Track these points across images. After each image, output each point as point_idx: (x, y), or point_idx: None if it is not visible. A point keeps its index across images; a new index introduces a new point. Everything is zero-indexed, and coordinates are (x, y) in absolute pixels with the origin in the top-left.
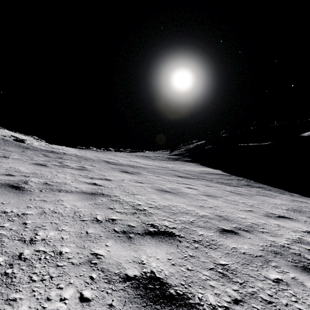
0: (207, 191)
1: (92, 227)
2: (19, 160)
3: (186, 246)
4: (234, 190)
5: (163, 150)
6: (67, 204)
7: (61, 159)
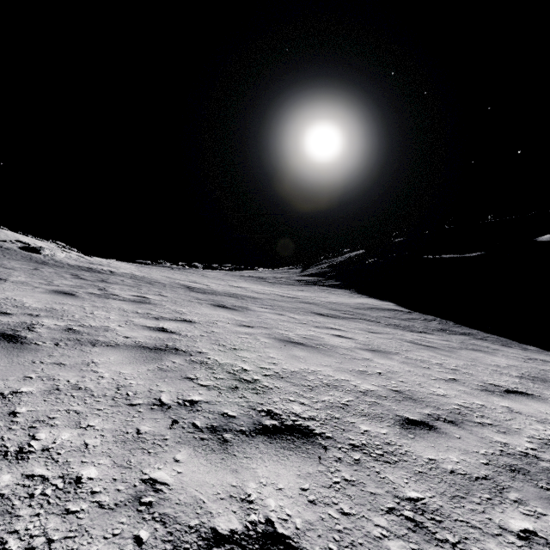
0: (370, 342)
1: (149, 419)
2: (25, 284)
3: (336, 459)
4: (420, 340)
5: (290, 267)
6: (105, 370)
7: (105, 282)
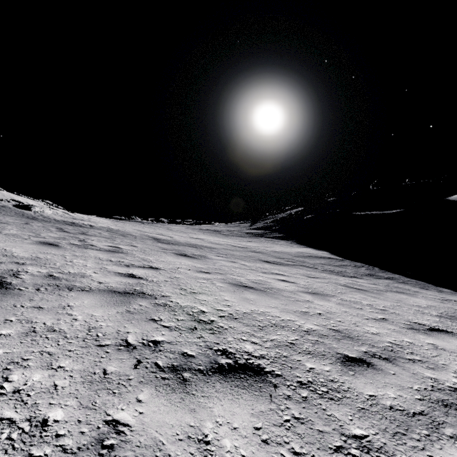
0: (310, 286)
1: (116, 360)
2: (16, 236)
3: (286, 397)
4: (352, 283)
5: (241, 222)
6: (79, 313)
7: (85, 234)
